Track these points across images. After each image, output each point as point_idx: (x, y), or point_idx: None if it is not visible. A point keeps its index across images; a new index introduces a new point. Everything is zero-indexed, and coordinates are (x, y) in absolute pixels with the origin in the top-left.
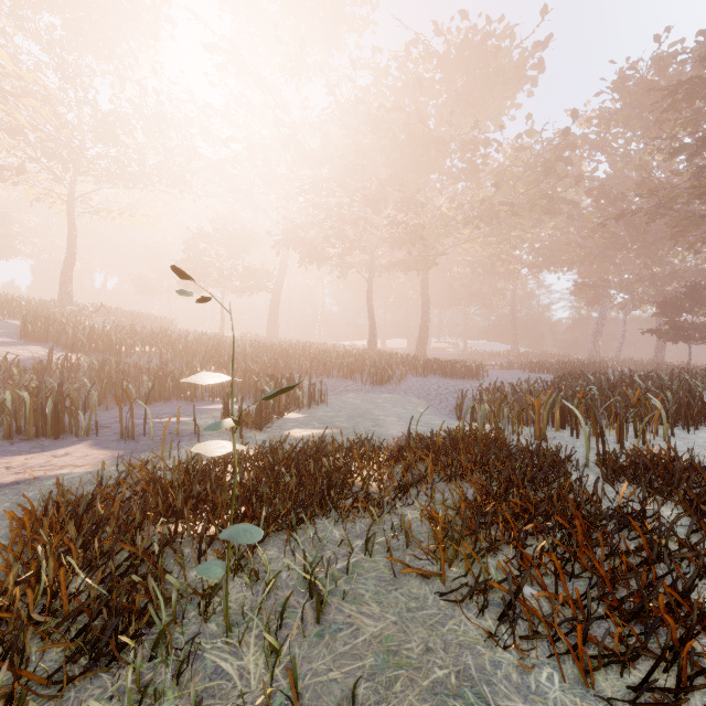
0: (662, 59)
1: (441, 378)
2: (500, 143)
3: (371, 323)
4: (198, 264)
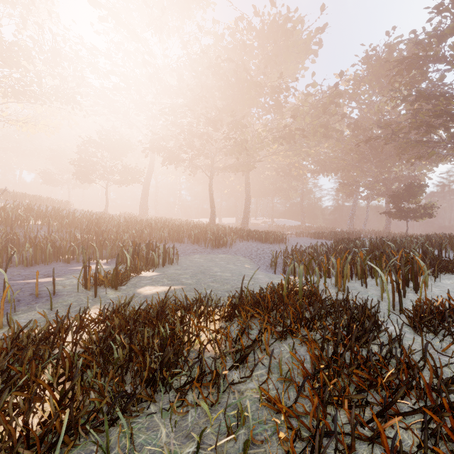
0: (390, 46)
1: (259, 243)
2: (296, 89)
3: (211, 206)
4: (87, 162)
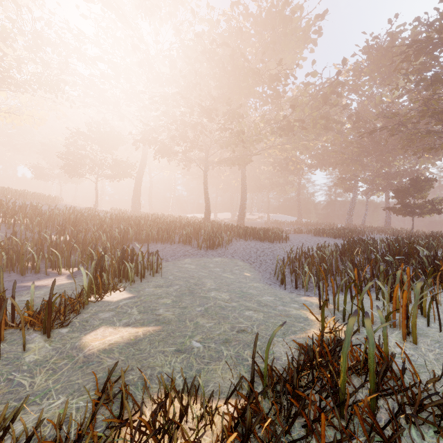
0: (393, 34)
1: (257, 242)
2: (296, 77)
3: (206, 201)
4: (74, 155)
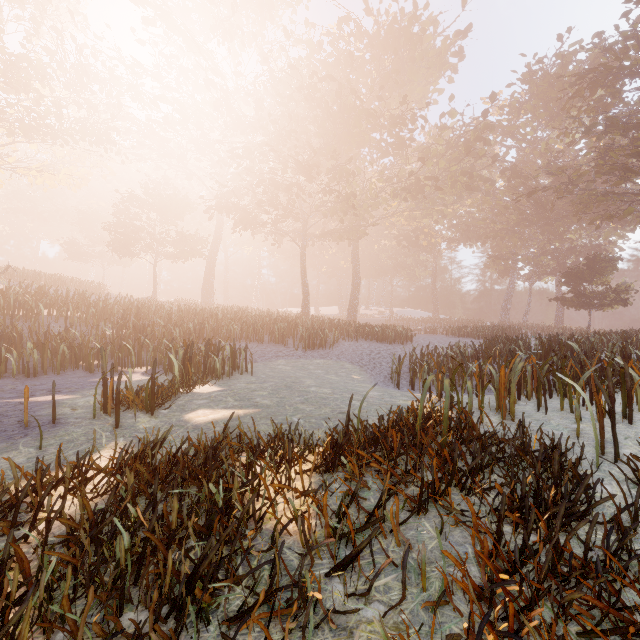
0: (564, 56)
1: (373, 343)
2: (426, 120)
3: (304, 289)
4: (127, 227)
